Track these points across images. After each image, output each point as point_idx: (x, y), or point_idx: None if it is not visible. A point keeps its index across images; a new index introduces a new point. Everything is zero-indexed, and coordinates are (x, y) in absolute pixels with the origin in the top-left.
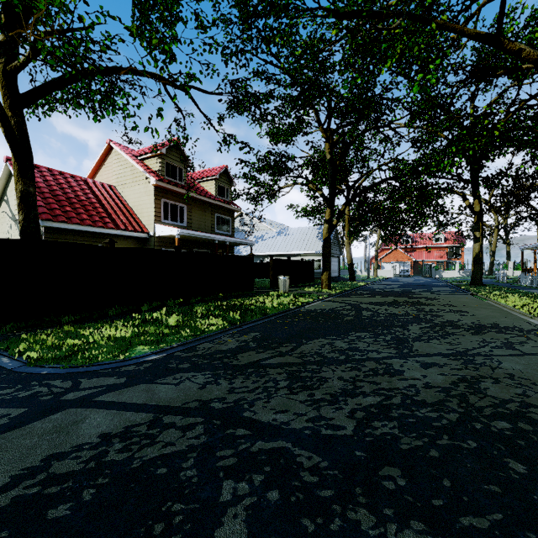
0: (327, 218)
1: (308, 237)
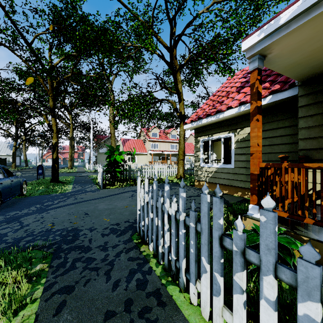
0: (14, 145)
1: (1, 147)
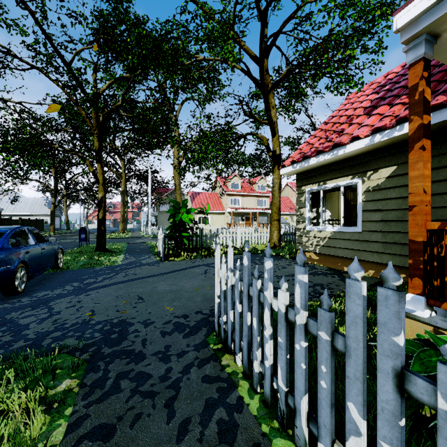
0: (53, 202)
1: (38, 204)
